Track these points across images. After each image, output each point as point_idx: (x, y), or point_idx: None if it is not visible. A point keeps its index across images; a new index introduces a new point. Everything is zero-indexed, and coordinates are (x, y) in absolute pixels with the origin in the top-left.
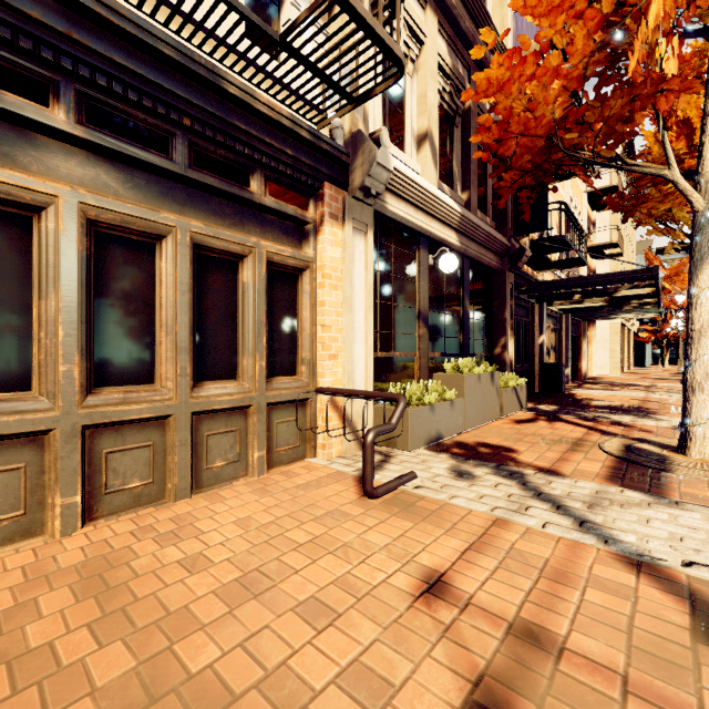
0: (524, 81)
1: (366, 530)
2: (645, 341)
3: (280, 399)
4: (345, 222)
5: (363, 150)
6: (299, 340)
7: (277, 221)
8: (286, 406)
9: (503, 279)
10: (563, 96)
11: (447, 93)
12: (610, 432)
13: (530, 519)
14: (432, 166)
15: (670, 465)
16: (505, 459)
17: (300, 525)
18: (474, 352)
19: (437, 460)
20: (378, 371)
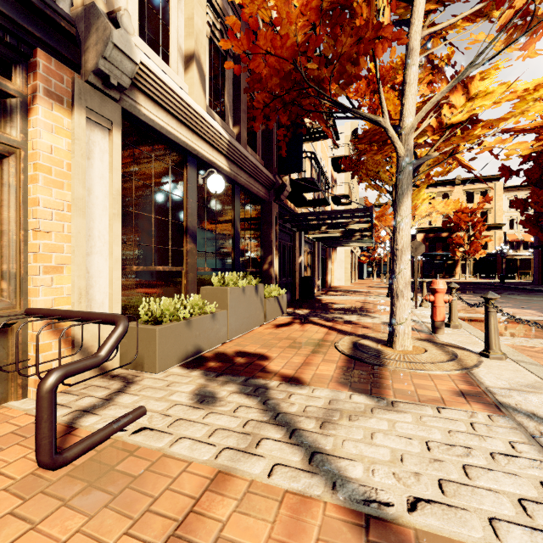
0: None
1: None
2: (364, 263)
3: None
4: (73, 108)
5: (97, 26)
6: None
7: None
8: None
9: (270, 208)
10: (303, 18)
11: (217, 30)
12: (343, 330)
13: (258, 462)
14: (200, 89)
15: (384, 360)
16: (256, 369)
17: None
18: (246, 268)
19: (185, 380)
20: (134, 286)
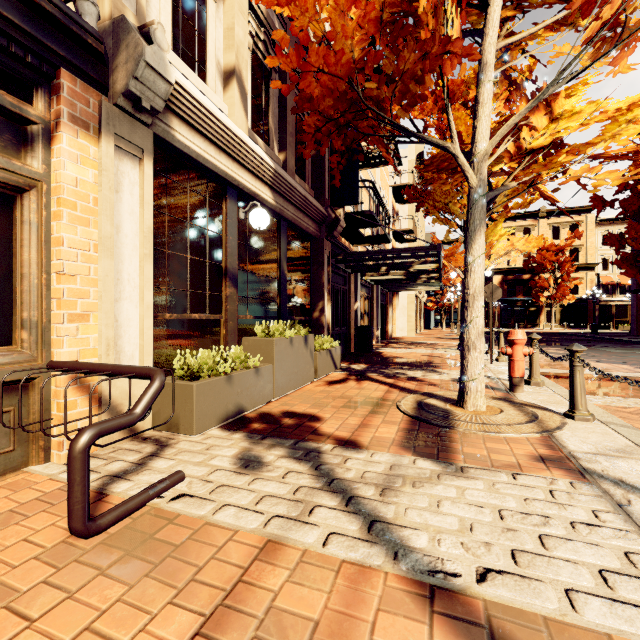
0: None
1: (26, 625)
2: (431, 310)
3: None
4: (101, 134)
5: (128, 42)
6: (17, 293)
7: None
8: None
9: (321, 246)
10: (361, 32)
11: (261, 41)
12: (407, 388)
13: (311, 530)
14: (241, 110)
15: (453, 421)
16: (307, 431)
17: None
18: (293, 316)
19: (226, 444)
20: (166, 336)
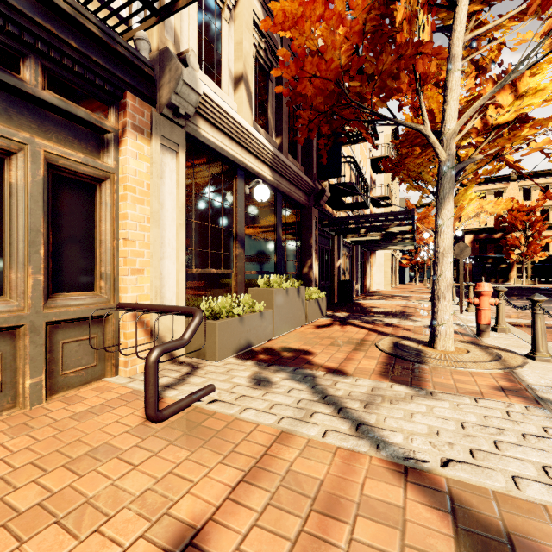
0: (315, 21)
1: (131, 469)
2: (405, 266)
3: (67, 317)
4: (151, 137)
5: (170, 67)
6: (97, 254)
7: (64, 121)
8: (77, 323)
9: (309, 213)
10: (347, 44)
11: (262, 49)
12: (384, 332)
13: (312, 427)
14: (248, 107)
15: (425, 358)
16: (303, 362)
17: (44, 475)
18: (287, 271)
19: (241, 368)
20: (193, 286)
